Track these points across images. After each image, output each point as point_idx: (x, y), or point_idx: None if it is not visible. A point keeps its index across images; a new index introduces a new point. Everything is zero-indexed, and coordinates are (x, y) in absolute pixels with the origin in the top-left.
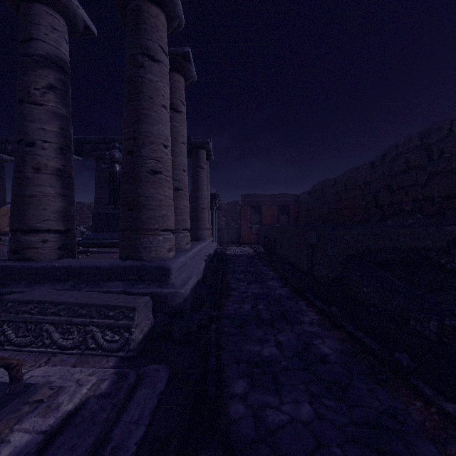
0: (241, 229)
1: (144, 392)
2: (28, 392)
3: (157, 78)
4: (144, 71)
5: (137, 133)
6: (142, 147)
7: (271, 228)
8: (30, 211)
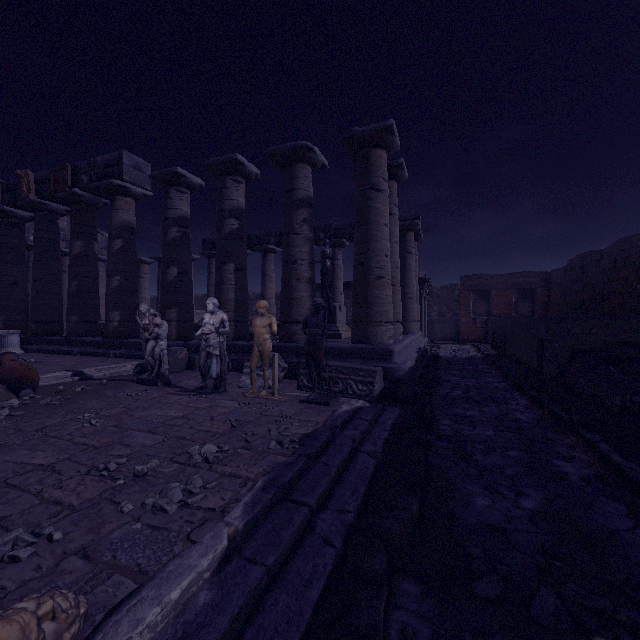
0: (460, 321)
1: (388, 413)
2: (338, 397)
3: (381, 205)
4: (371, 202)
5: (366, 250)
6: (371, 260)
7: (500, 320)
8: (295, 309)
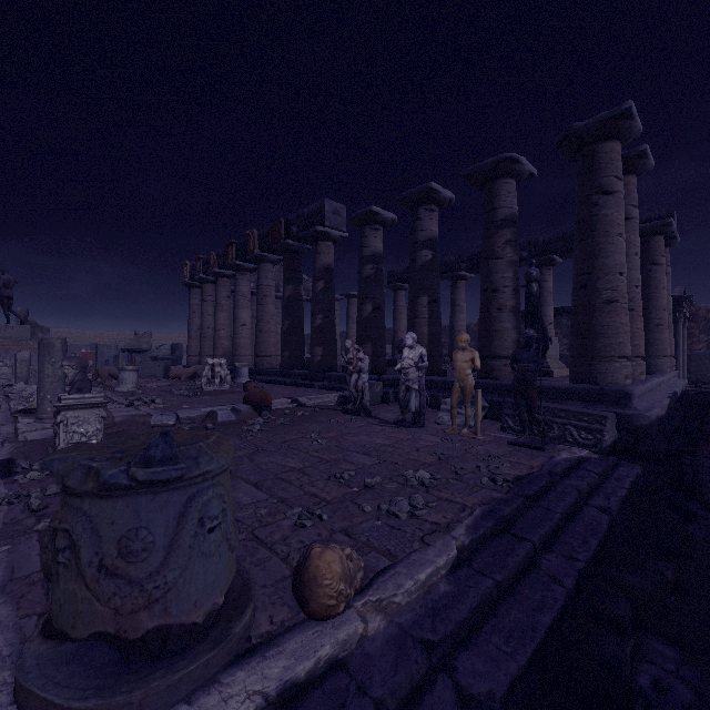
0: None
1: (625, 469)
2: (555, 443)
3: (612, 210)
4: (598, 209)
5: (591, 268)
6: (597, 281)
7: None
8: (496, 343)
